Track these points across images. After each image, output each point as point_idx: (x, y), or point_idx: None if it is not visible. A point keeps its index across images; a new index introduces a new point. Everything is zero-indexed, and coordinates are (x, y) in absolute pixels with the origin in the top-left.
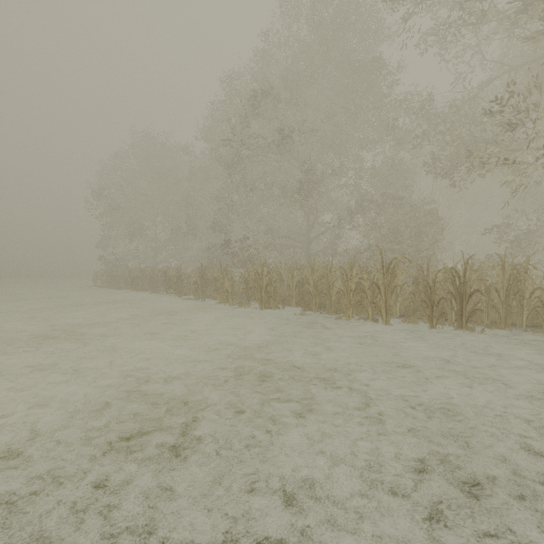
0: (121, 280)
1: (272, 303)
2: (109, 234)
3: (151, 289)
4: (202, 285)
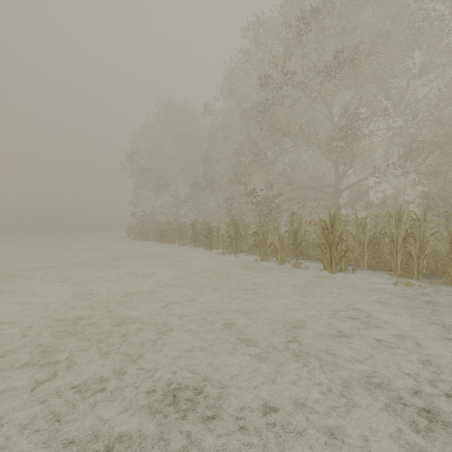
0: (150, 233)
1: (342, 264)
2: (139, 193)
3: (179, 241)
4: (236, 238)
